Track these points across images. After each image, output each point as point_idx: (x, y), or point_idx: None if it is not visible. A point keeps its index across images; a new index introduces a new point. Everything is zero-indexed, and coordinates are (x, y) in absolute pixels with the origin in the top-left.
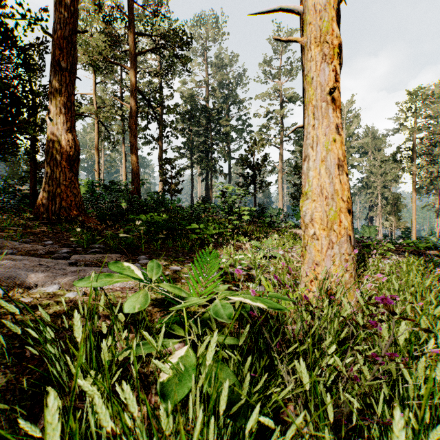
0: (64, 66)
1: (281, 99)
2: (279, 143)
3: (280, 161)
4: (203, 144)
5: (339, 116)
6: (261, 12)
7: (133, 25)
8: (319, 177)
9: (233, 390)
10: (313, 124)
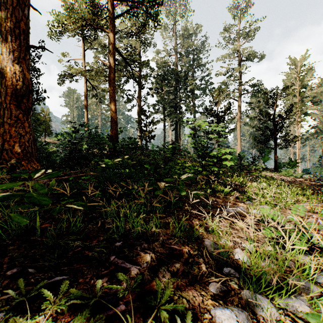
0: None
1: (239, 58)
2: (238, 96)
3: (239, 112)
4: (173, 100)
5: None
6: None
7: None
8: None
9: None
10: None
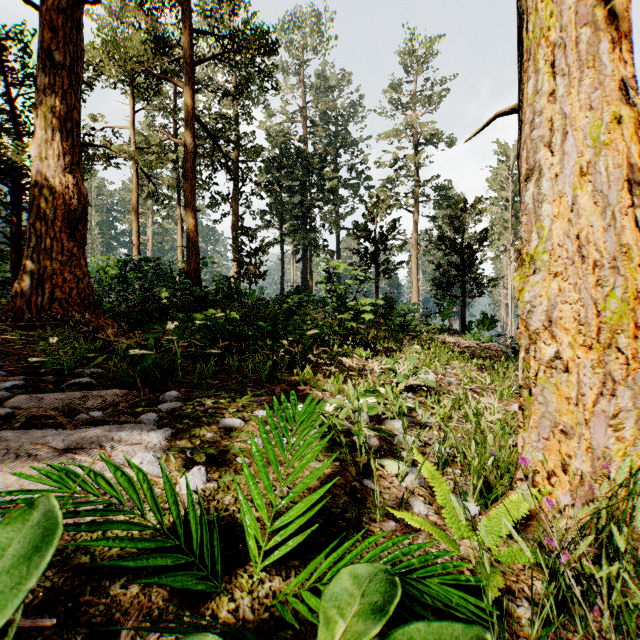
0: (59, 60)
1: (416, 138)
2: (413, 204)
3: (415, 232)
4: (299, 206)
5: (627, 59)
6: None
7: (188, 18)
8: (572, 214)
9: None
10: (550, 88)
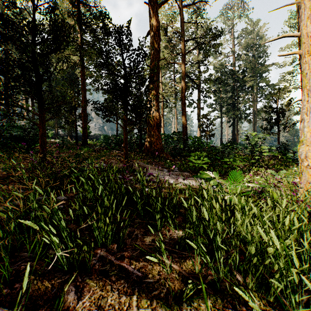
0: (155, 79)
1: None
2: None
3: None
4: (230, 98)
5: None
6: (270, 40)
7: (183, 37)
8: (310, 131)
9: (246, 204)
10: (306, 100)
